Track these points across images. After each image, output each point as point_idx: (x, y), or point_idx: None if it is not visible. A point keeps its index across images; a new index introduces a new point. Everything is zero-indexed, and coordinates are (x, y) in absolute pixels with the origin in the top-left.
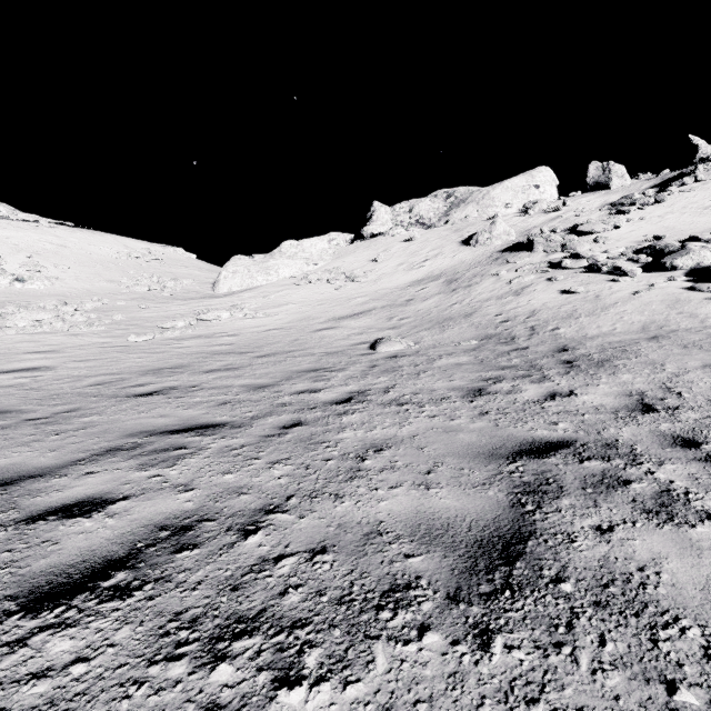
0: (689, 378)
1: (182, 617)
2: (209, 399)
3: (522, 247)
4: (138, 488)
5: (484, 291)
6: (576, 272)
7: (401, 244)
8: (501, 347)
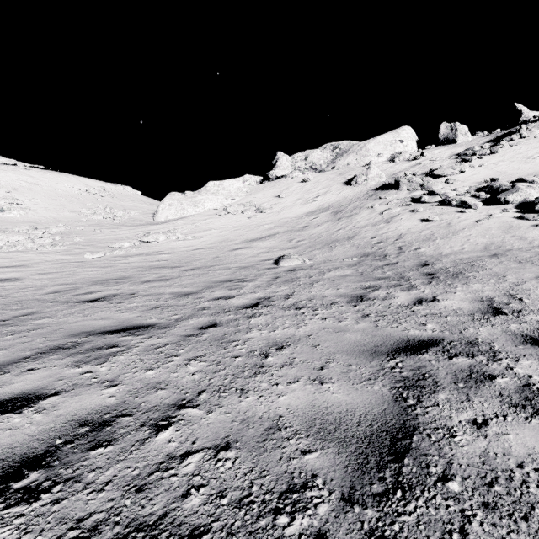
0: (526, 286)
1: (83, 524)
2: (143, 304)
3: (391, 186)
4: (69, 384)
5: (362, 220)
6: (432, 205)
7: (298, 184)
8: (376, 262)
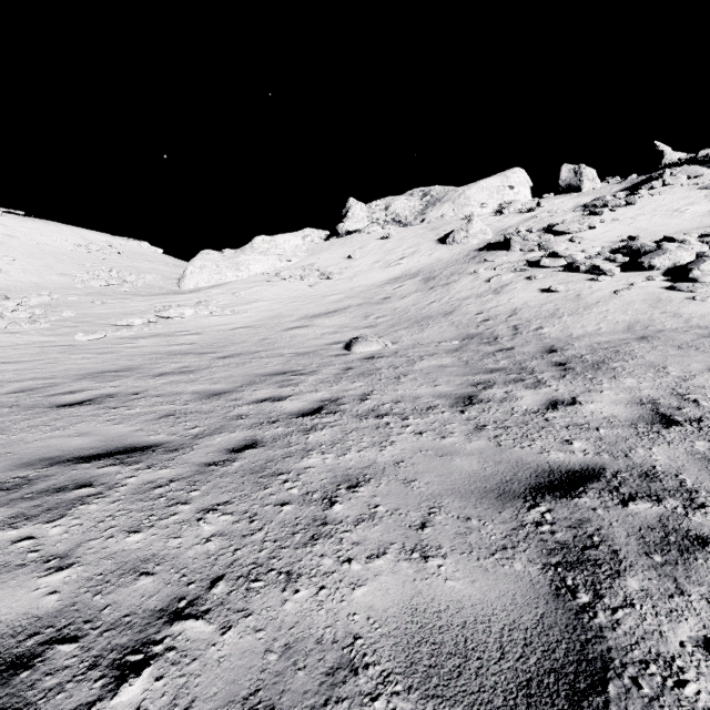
0: (699, 382)
1: None
2: (149, 410)
3: (499, 246)
4: None
5: (463, 289)
6: (554, 271)
7: (377, 242)
8: (485, 347)
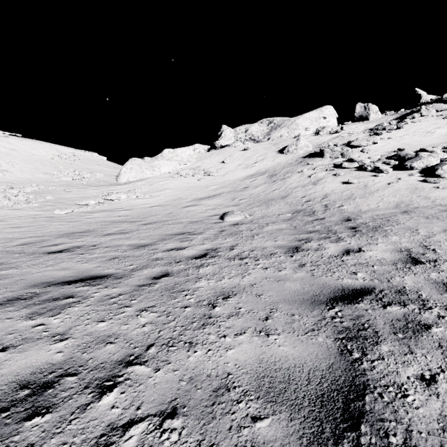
0: (437, 239)
1: None
2: (103, 255)
3: (316, 154)
4: (19, 338)
5: (294, 182)
6: (351, 170)
7: (240, 152)
8: (307, 218)
